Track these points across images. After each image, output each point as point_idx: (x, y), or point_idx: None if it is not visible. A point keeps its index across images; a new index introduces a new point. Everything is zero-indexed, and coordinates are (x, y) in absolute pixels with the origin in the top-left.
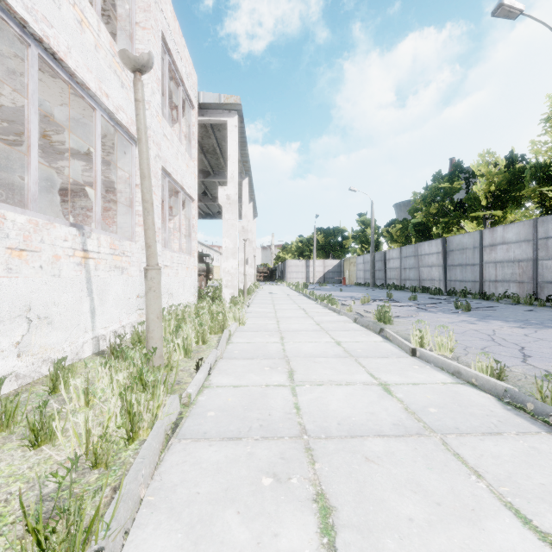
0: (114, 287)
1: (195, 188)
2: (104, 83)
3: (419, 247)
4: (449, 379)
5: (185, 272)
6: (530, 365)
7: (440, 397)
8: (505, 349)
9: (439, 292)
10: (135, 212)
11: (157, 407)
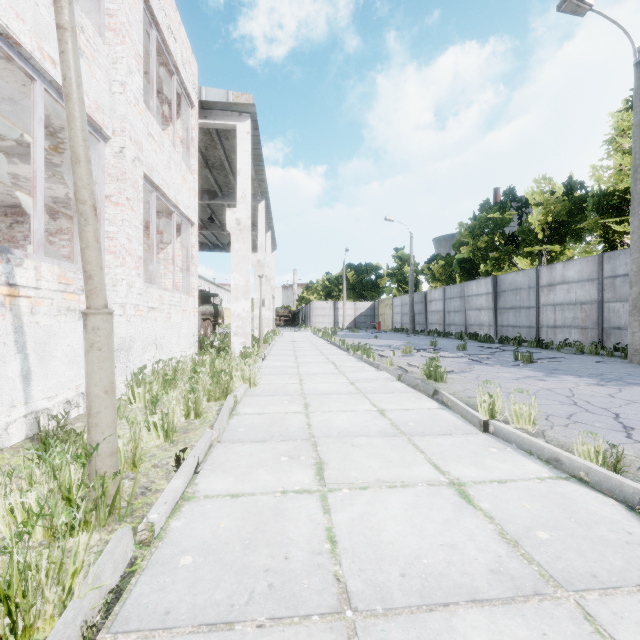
0: (65, 339)
1: (195, 209)
2: (48, 42)
3: (466, 287)
4: (546, 472)
5: (181, 316)
6: (639, 442)
7: (544, 506)
8: (597, 418)
9: (489, 340)
10: (104, 234)
11: (72, 574)
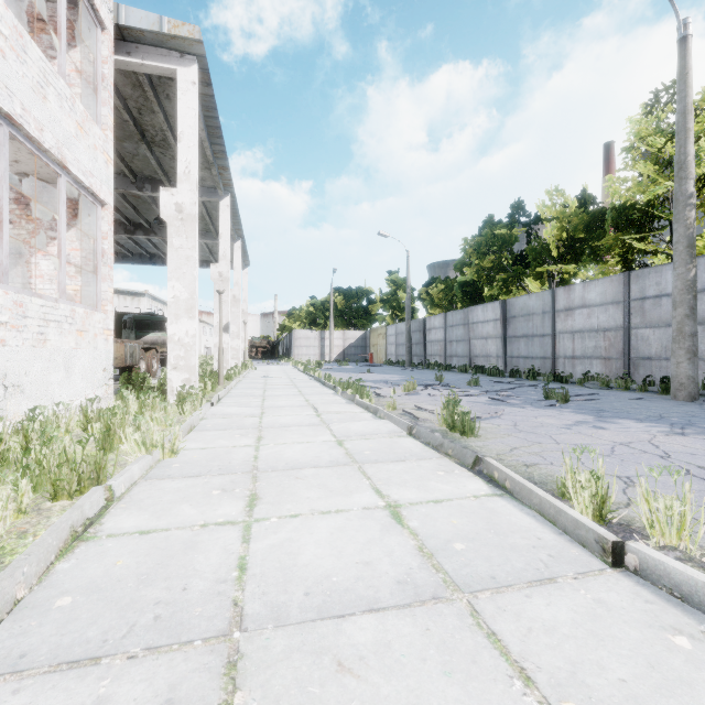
0: None
1: (108, 182)
2: None
3: (470, 313)
4: None
5: (75, 339)
6: None
7: None
8: None
9: (499, 373)
10: None
11: None
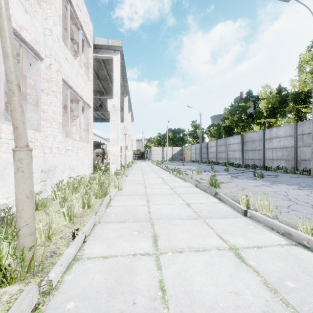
0: None
1: (91, 99)
2: None
3: (227, 140)
4: (283, 240)
5: (84, 154)
6: None
7: (287, 263)
8: (303, 207)
9: (239, 166)
10: (40, 110)
11: None
